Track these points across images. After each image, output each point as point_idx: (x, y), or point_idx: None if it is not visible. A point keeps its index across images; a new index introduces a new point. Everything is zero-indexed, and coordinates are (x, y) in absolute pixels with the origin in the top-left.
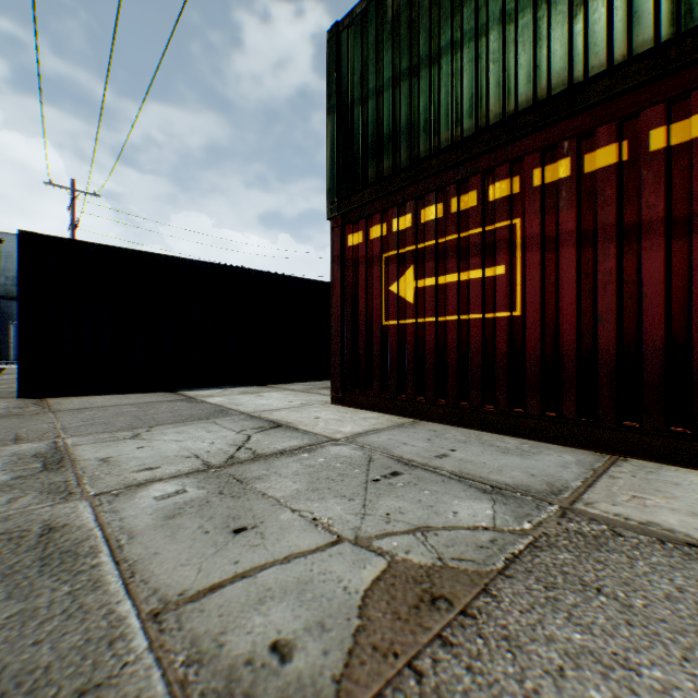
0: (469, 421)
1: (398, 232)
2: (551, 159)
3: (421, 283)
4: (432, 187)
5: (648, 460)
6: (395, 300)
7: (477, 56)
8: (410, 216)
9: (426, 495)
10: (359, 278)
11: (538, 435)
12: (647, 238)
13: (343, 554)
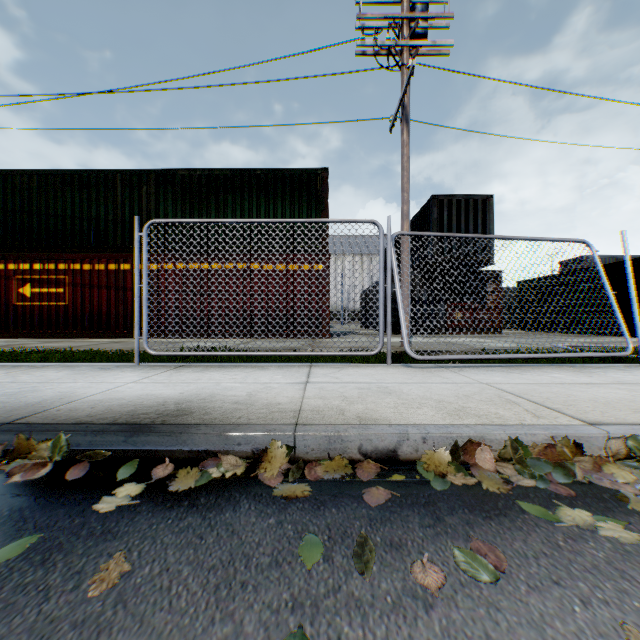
0: (53, 336)
1: (25, 270)
2: (77, 263)
3: (35, 290)
4: (40, 258)
5: (96, 338)
6: (23, 295)
7: (56, 223)
8: (30, 265)
9: (25, 342)
10: (4, 284)
11: (74, 337)
12: (96, 288)
13: (2, 344)
